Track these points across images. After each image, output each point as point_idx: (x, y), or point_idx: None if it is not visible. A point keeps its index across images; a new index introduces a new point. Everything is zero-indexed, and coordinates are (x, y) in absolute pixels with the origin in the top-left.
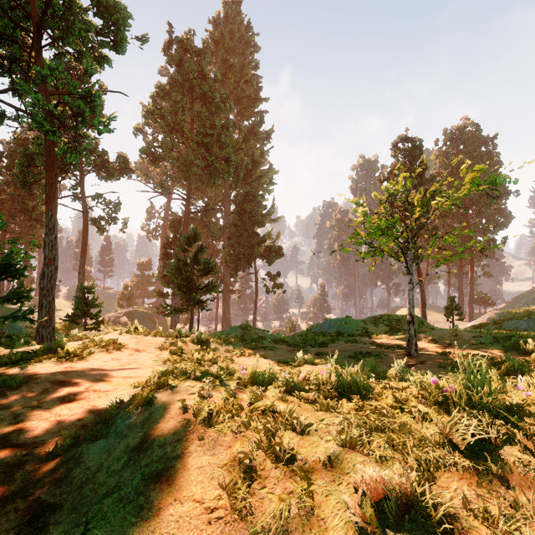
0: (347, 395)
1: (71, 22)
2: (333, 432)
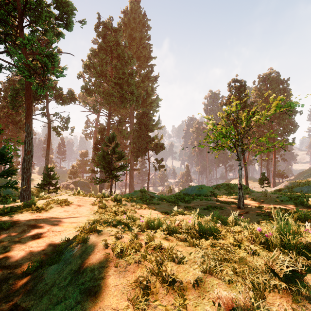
0: (205, 236)
1: (40, 12)
2: (198, 263)
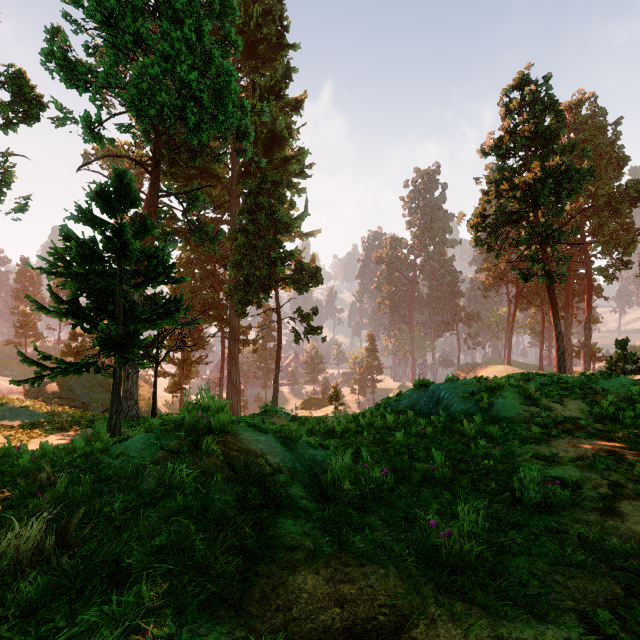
0: None
1: None
2: None
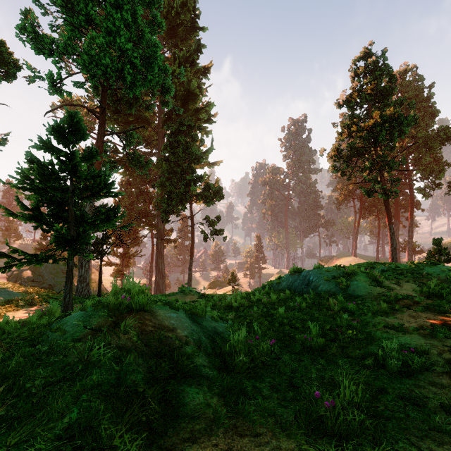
0: None
1: None
2: None
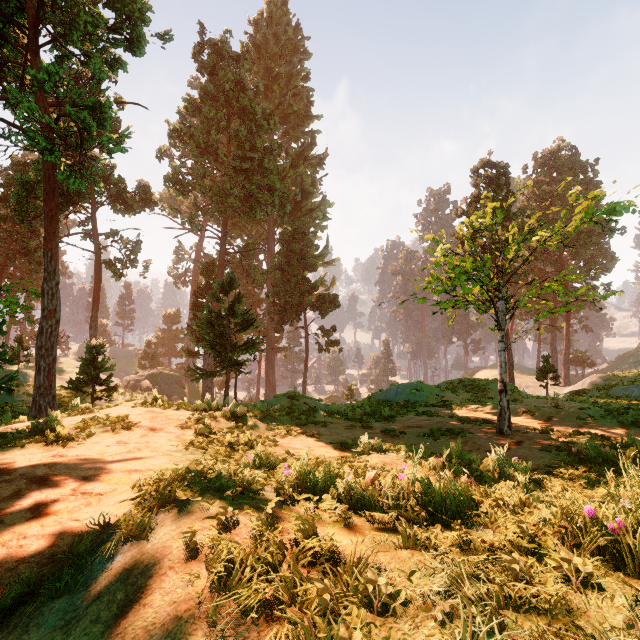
0: (440, 516)
1: (75, 15)
2: (438, 614)
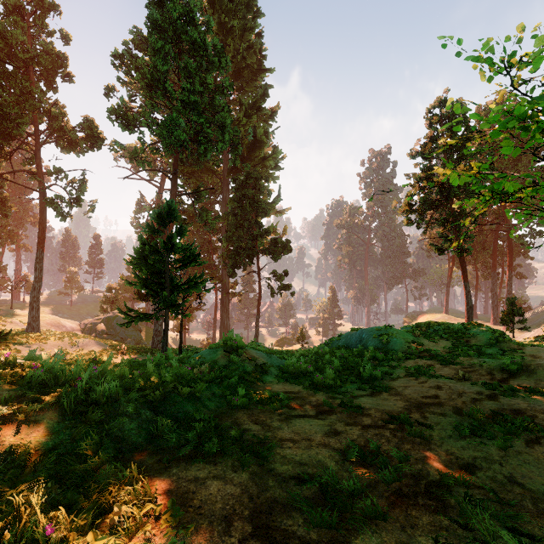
0: None
1: None
2: None
